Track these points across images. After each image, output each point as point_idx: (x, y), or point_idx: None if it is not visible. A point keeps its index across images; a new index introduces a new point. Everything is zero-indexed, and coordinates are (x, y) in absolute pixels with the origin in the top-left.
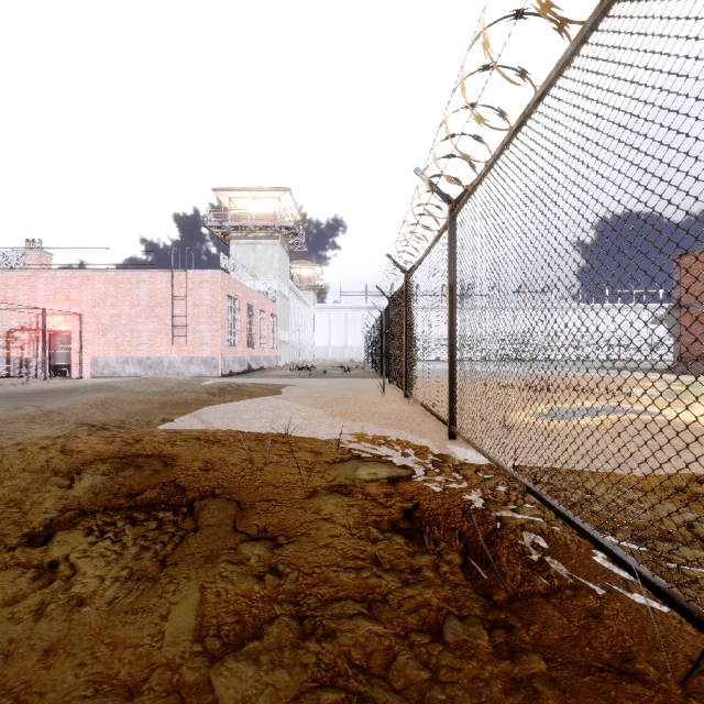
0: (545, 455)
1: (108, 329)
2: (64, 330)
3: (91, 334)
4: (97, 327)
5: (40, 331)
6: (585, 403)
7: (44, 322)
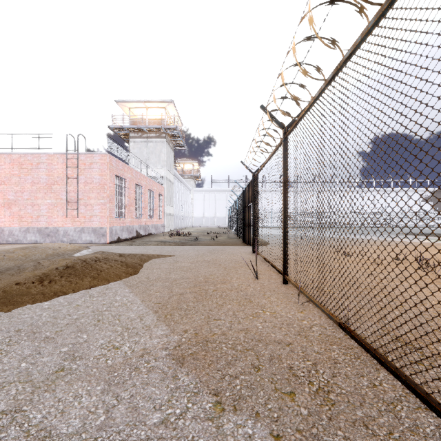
0: None
1: (12, 203)
2: None
3: None
4: (3, 201)
5: None
6: None
7: None
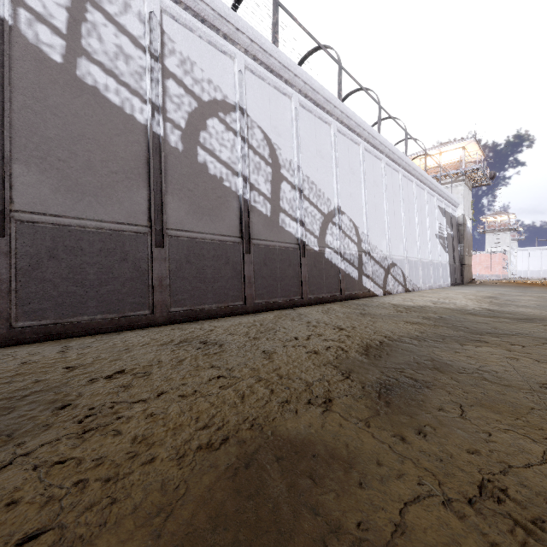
0: None
1: None
2: None
3: None
4: None
5: None
6: None
7: None
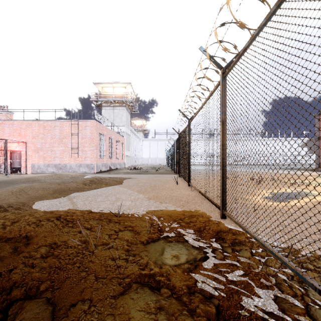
0: (291, 234)
1: (39, 149)
2: (18, 150)
3: (31, 152)
4: (34, 148)
5: (4, 150)
6: (287, 189)
7: (6, 146)
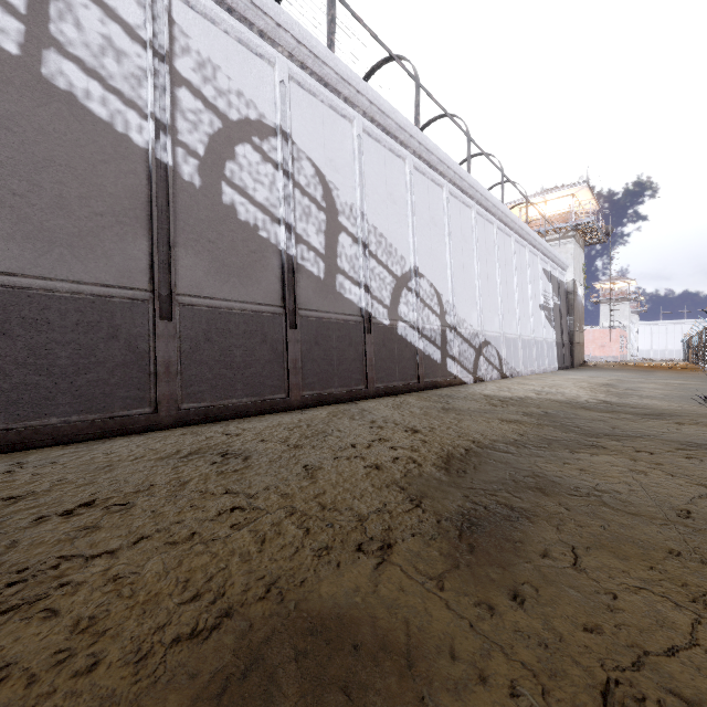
0: None
1: None
2: None
3: None
4: None
5: None
6: None
7: None
